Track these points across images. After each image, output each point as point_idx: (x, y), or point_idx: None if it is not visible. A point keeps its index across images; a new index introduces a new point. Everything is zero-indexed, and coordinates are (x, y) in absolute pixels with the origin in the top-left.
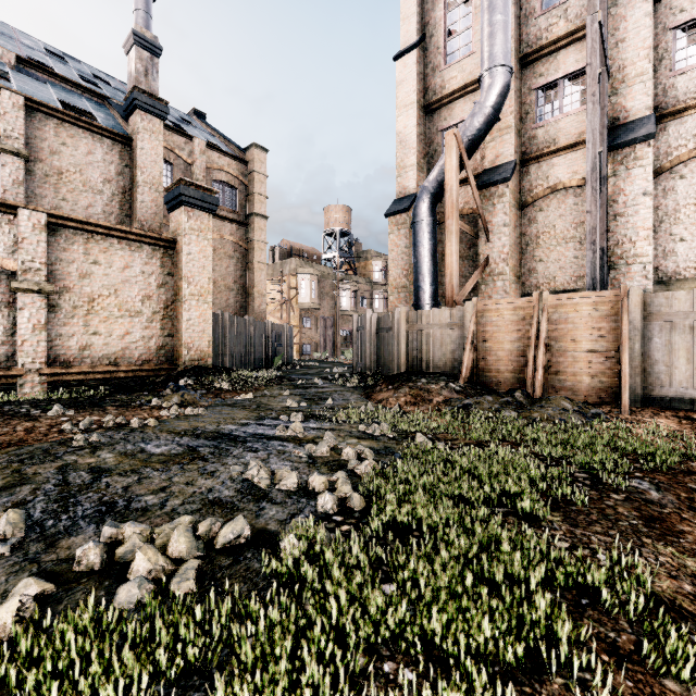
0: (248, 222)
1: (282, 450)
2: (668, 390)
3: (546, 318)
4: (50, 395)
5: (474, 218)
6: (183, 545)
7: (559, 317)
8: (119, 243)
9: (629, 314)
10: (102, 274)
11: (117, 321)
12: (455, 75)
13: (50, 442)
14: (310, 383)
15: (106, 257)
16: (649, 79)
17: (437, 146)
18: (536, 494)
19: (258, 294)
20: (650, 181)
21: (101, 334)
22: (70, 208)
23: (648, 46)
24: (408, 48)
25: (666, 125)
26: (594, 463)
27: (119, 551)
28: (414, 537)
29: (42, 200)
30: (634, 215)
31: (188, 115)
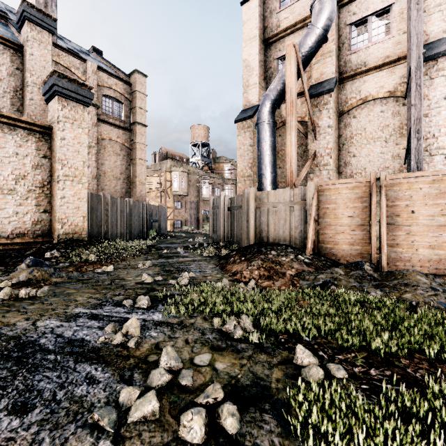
0: (132, 129)
1: (78, 401)
2: None
3: (385, 195)
4: None
5: (302, 124)
6: None
7: (396, 194)
8: None
9: None
10: None
11: None
12: (287, 16)
13: None
14: (173, 252)
15: None
16: None
17: (274, 70)
18: None
19: (139, 182)
20: None
21: None
22: None
23: None
24: None
25: None
26: None
27: None
28: None
29: None
30: (437, 116)
31: (89, 51)
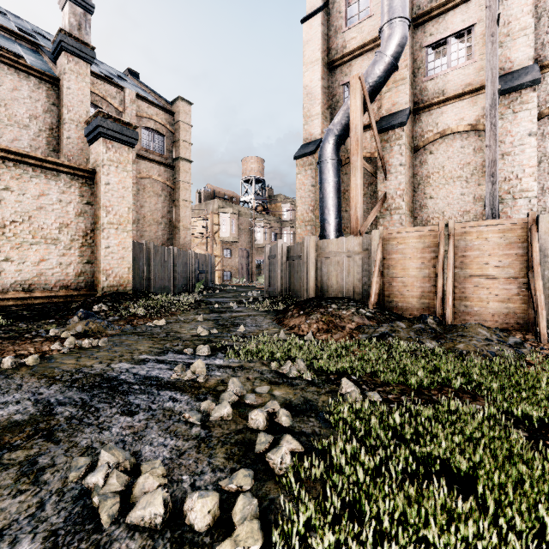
0: (174, 165)
1: (169, 410)
2: None
3: (453, 245)
4: None
5: (372, 160)
6: None
7: (465, 244)
8: (33, 170)
9: (538, 241)
10: (15, 201)
11: (32, 248)
12: (354, 36)
13: None
14: (225, 307)
15: (18, 183)
16: (532, 33)
17: (339, 98)
18: None
19: (183, 227)
20: (536, 122)
21: (13, 260)
22: None
23: (531, 2)
24: (314, 11)
25: (544, 75)
26: None
27: None
28: None
29: None
30: (520, 154)
31: (124, 74)
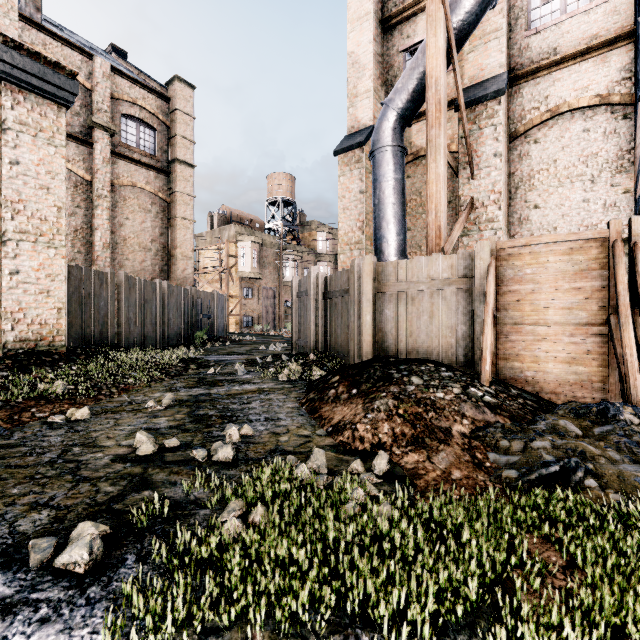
0: (170, 170)
1: None
2: None
3: None
4: None
5: None
6: None
7: None
8: None
9: None
10: None
11: None
12: None
13: None
14: (227, 372)
15: None
16: None
17: (398, 70)
18: None
19: (182, 255)
20: None
21: None
22: None
23: None
24: None
25: None
26: None
27: None
28: None
29: None
30: None
31: (105, 52)
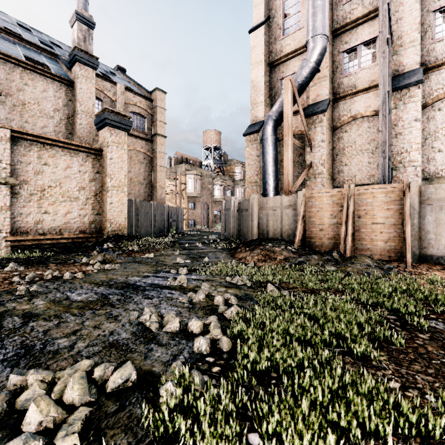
0: (153, 139)
1: (170, 297)
2: (437, 251)
3: (353, 202)
4: (11, 255)
5: (302, 136)
6: (76, 392)
7: (361, 201)
8: (62, 151)
9: (410, 200)
10: (51, 172)
11: (61, 204)
12: (289, 43)
13: (1, 291)
14: (193, 246)
15: (53, 160)
16: (418, 44)
17: (277, 89)
18: (362, 334)
19: (159, 187)
20: (420, 111)
21: (50, 213)
22: (30, 128)
23: (418, 22)
24: (258, 25)
25: (429, 75)
26: (400, 308)
27: (19, 399)
28: (273, 379)
29: (11, 122)
30: (409, 134)
31: (114, 70)
